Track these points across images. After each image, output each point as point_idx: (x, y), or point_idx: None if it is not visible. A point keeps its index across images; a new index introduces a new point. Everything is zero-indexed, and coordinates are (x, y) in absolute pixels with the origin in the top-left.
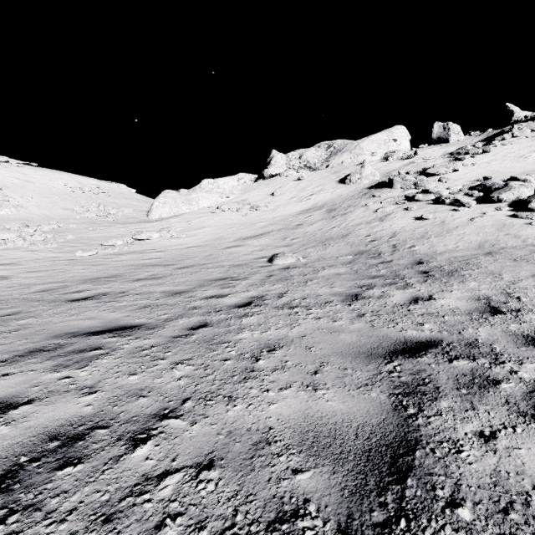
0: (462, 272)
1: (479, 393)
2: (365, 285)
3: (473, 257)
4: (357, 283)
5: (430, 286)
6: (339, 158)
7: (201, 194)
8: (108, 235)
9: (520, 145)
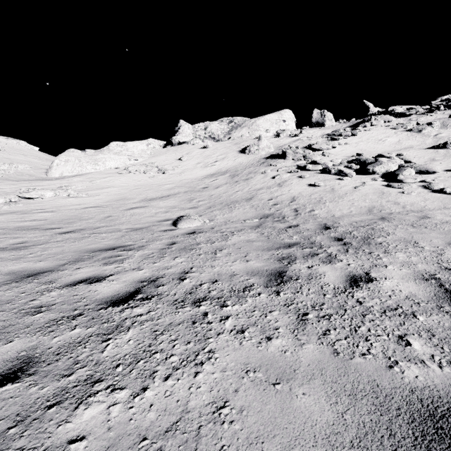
0: (376, 239)
1: None
2: (285, 257)
3: (373, 222)
4: (274, 254)
5: (357, 258)
6: (239, 132)
7: (108, 155)
8: None
9: (377, 132)
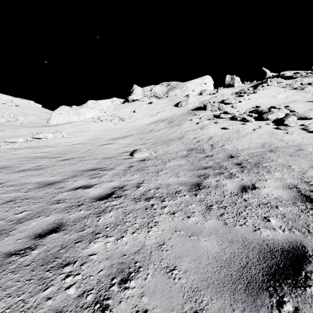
0: (263, 164)
1: None
2: (202, 175)
3: (263, 153)
4: (195, 173)
5: (249, 175)
6: (174, 92)
7: (86, 109)
8: (13, 134)
9: (272, 90)
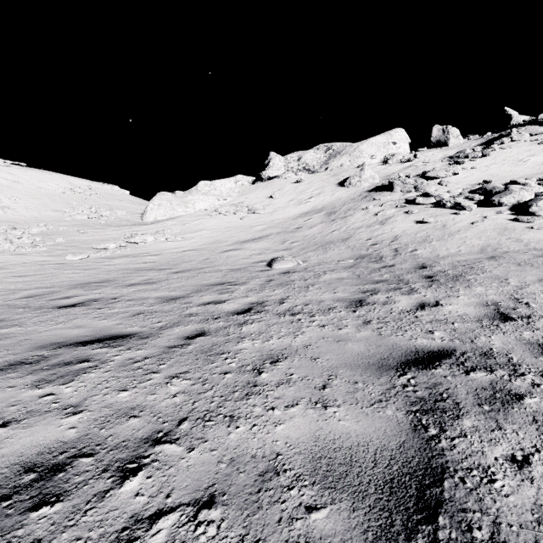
0: (467, 276)
1: (503, 409)
2: (369, 290)
3: (477, 262)
4: (360, 288)
5: (436, 291)
6: (338, 160)
7: (197, 196)
8: (100, 238)
9: (519, 149)
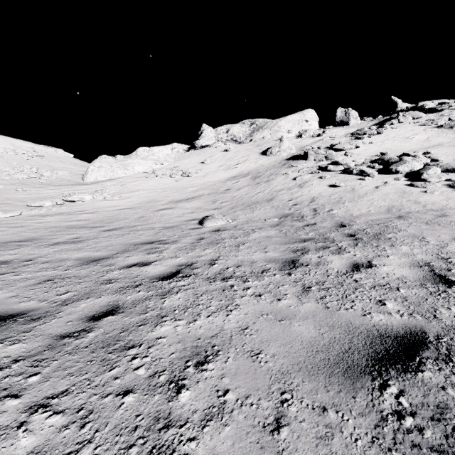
0: (387, 235)
1: None
2: (299, 249)
3: (388, 221)
4: (290, 247)
5: (364, 250)
6: (261, 134)
7: (136, 160)
8: (37, 196)
9: (405, 129)
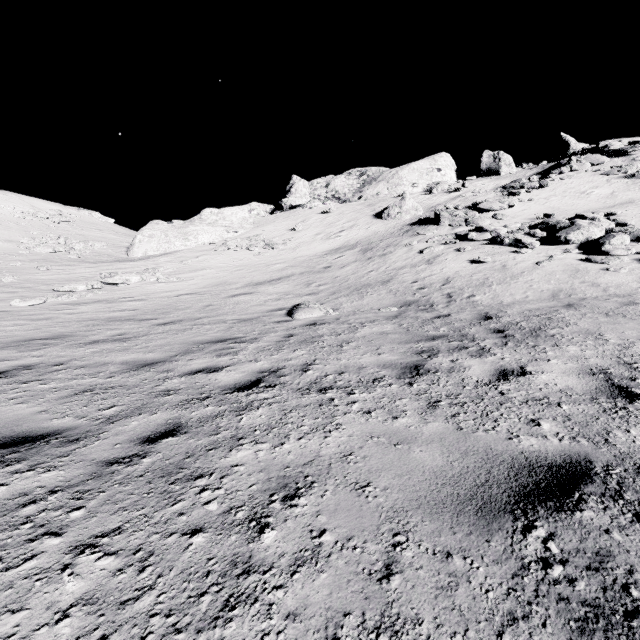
0: (549, 330)
1: None
2: (425, 350)
3: (553, 311)
4: (413, 348)
5: (516, 352)
6: (374, 188)
7: (200, 227)
8: (66, 277)
9: (580, 180)
